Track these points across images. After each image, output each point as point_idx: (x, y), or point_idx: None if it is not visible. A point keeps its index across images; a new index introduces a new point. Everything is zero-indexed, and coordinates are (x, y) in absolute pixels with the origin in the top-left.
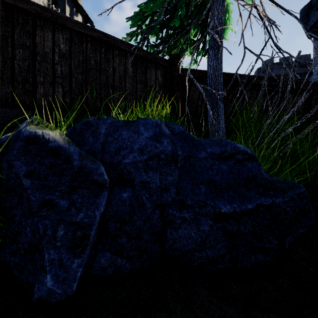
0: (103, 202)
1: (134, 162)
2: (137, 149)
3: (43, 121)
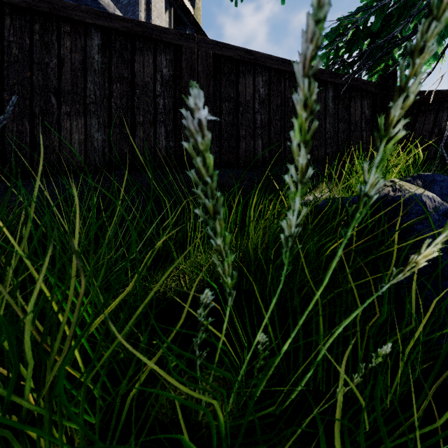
0: None
1: None
2: None
3: (410, 184)
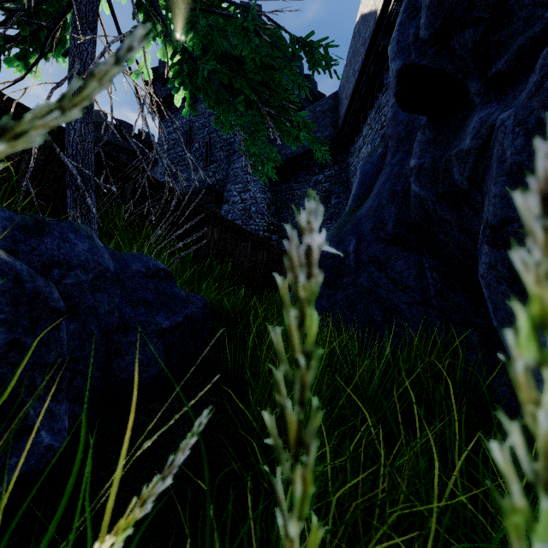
0: (65, 336)
1: (79, 282)
2: (78, 265)
3: None
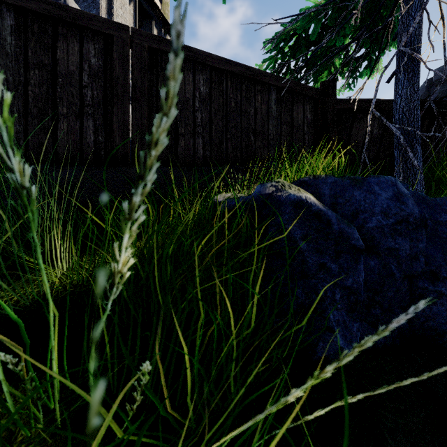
0: (362, 268)
1: (379, 226)
2: (379, 212)
3: (292, 185)
